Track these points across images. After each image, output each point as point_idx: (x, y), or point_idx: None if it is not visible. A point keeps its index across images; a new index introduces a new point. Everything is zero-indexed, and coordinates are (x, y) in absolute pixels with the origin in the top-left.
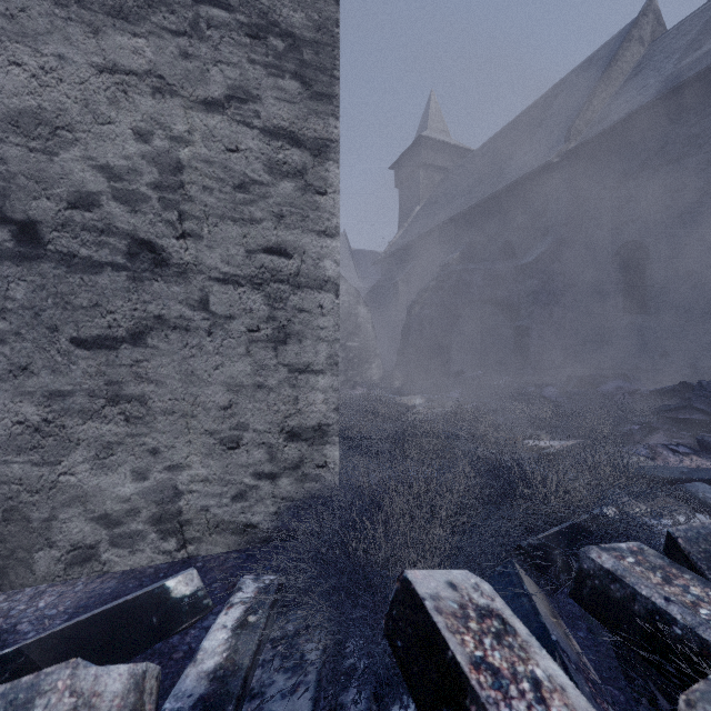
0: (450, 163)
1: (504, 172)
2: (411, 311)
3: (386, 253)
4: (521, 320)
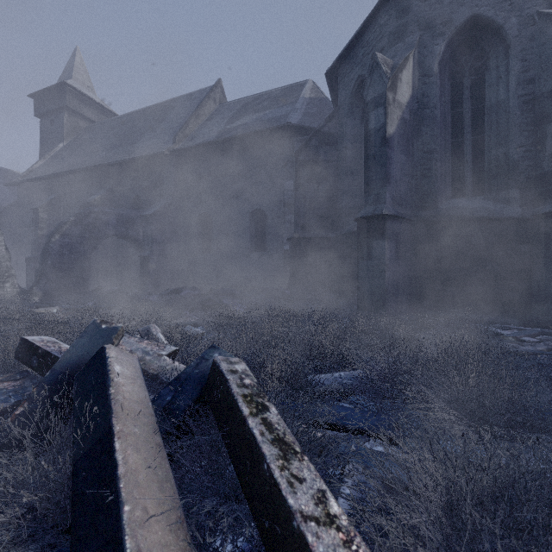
0: (95, 117)
1: (136, 146)
2: (51, 239)
3: (23, 178)
4: (145, 252)
